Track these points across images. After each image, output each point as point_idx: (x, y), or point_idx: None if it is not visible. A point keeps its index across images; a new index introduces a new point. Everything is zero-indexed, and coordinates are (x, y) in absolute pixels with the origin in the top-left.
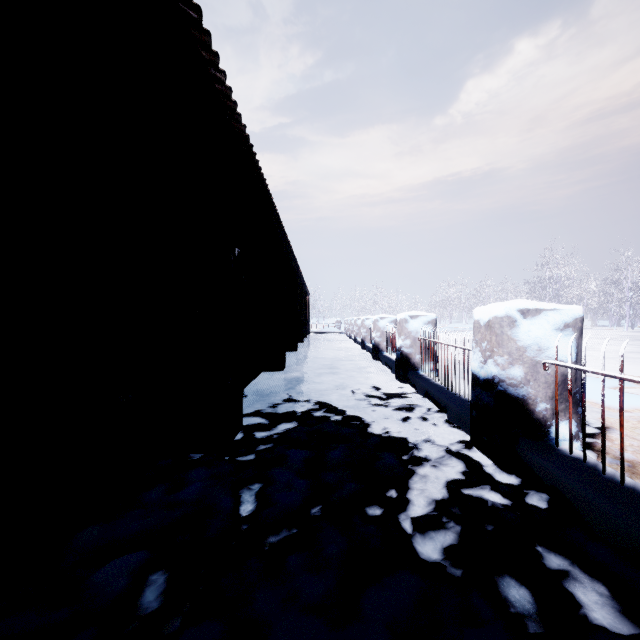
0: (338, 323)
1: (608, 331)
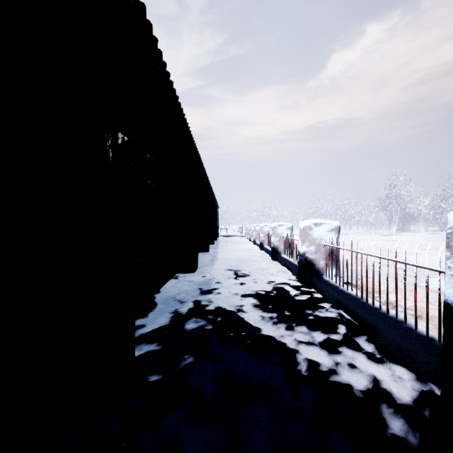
0: (240, 229)
1: (440, 235)
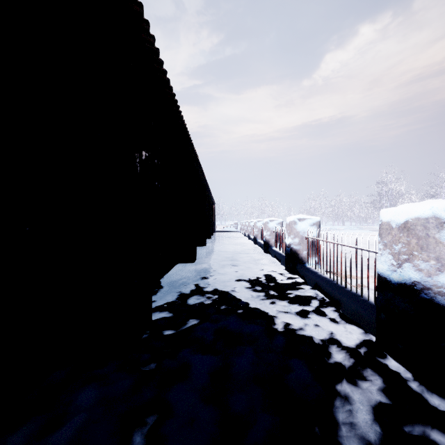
0: (235, 224)
1: None
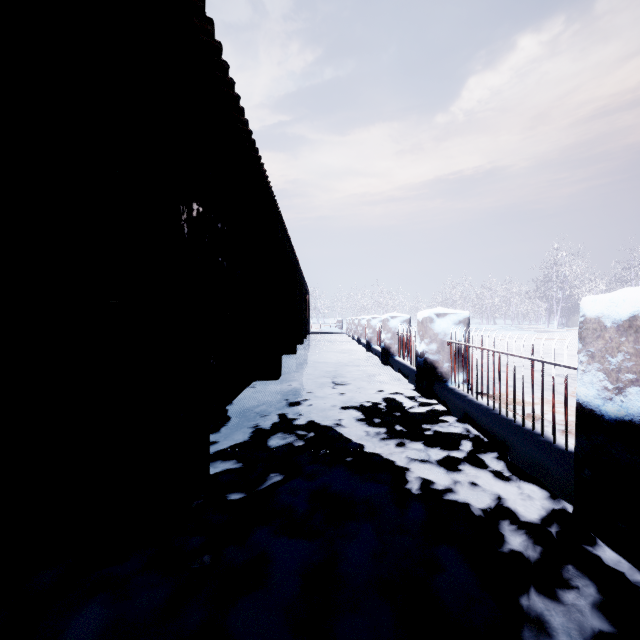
0: (339, 323)
1: None
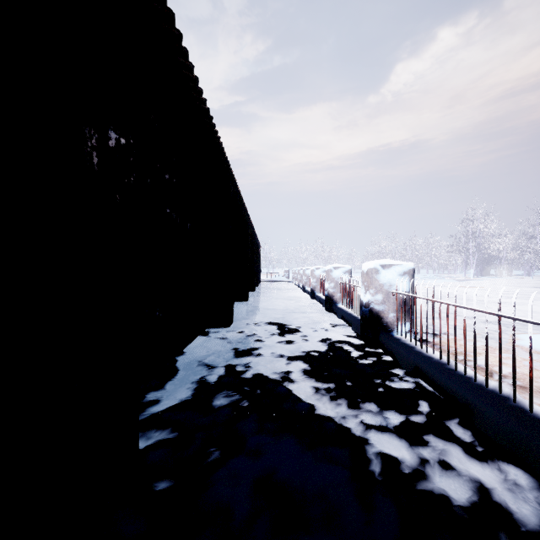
0: (286, 273)
1: (527, 280)
